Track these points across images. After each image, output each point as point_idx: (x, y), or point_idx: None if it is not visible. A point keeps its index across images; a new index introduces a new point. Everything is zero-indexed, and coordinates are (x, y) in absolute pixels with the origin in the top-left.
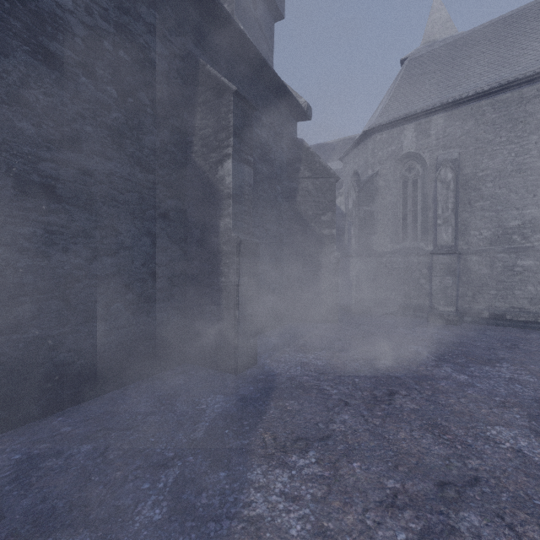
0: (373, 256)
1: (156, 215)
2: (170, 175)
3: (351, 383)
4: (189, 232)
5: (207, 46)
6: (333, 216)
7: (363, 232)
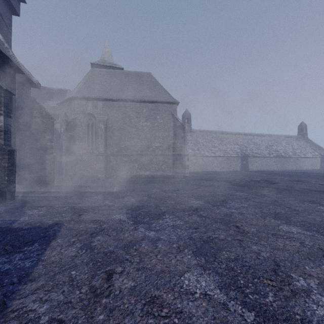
0: (74, 155)
1: None
2: None
3: (58, 197)
4: None
5: None
6: (53, 137)
7: (69, 144)
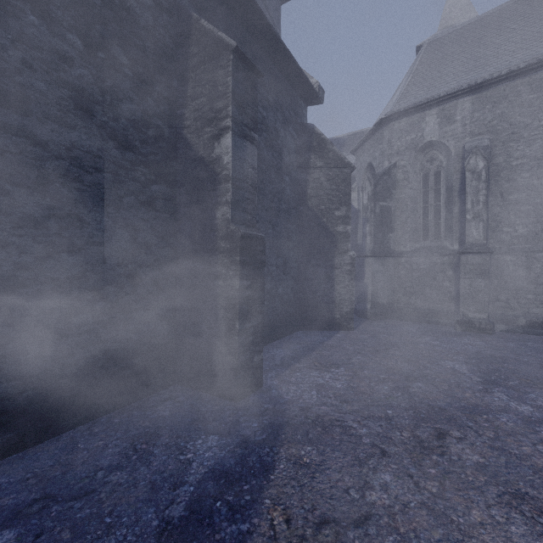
0: (390, 256)
1: (137, 203)
2: (156, 155)
3: (383, 417)
4: (180, 225)
5: (203, 4)
6: (348, 211)
7: (379, 230)
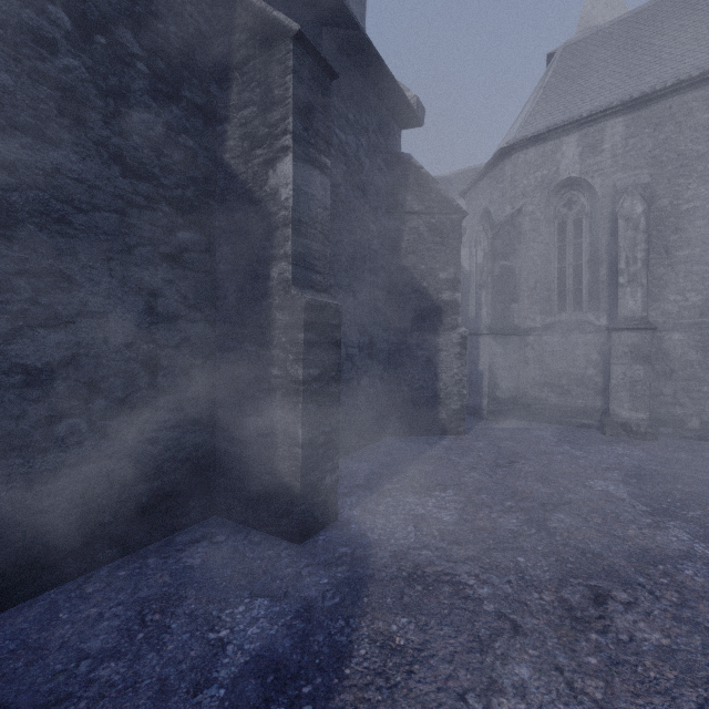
0: (514, 333)
1: (156, 257)
2: (185, 189)
3: (513, 568)
4: (220, 289)
5: None
6: (457, 272)
7: (499, 298)
